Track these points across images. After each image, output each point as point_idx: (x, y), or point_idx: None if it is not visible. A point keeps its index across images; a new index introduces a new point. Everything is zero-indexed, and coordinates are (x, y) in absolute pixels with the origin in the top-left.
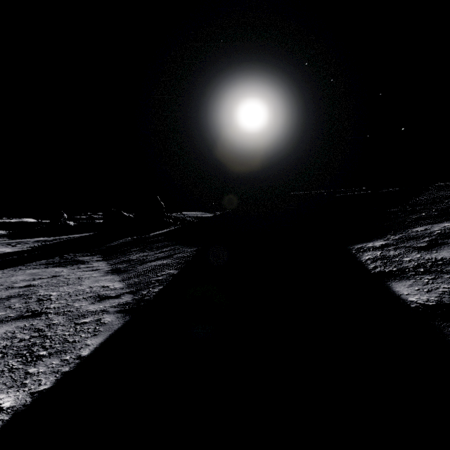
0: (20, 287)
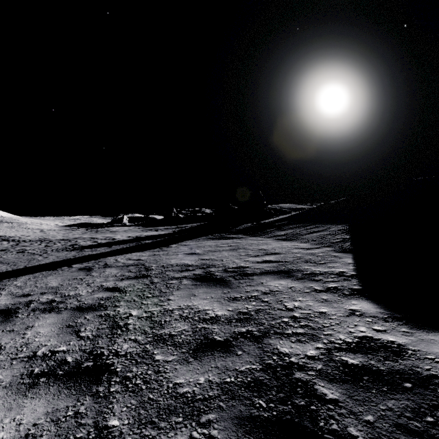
0: (226, 246)
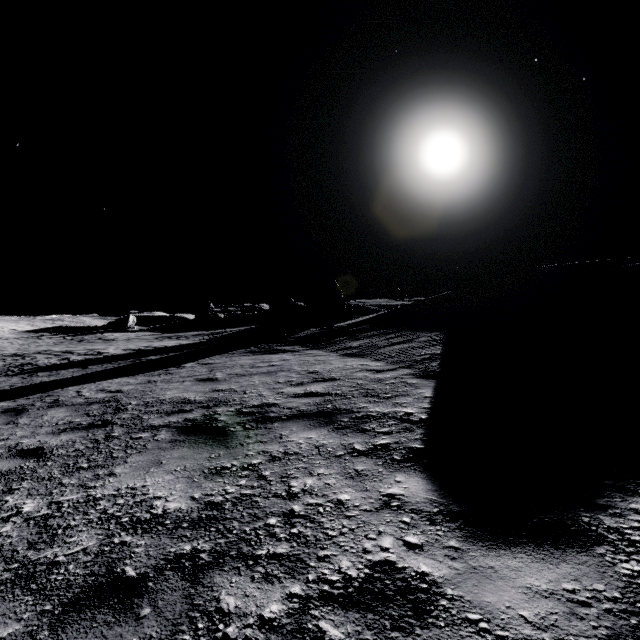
0: (266, 366)
